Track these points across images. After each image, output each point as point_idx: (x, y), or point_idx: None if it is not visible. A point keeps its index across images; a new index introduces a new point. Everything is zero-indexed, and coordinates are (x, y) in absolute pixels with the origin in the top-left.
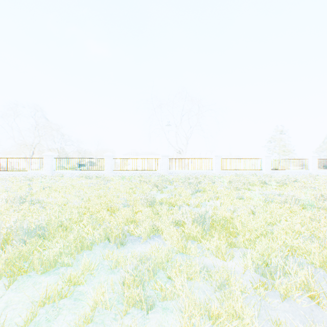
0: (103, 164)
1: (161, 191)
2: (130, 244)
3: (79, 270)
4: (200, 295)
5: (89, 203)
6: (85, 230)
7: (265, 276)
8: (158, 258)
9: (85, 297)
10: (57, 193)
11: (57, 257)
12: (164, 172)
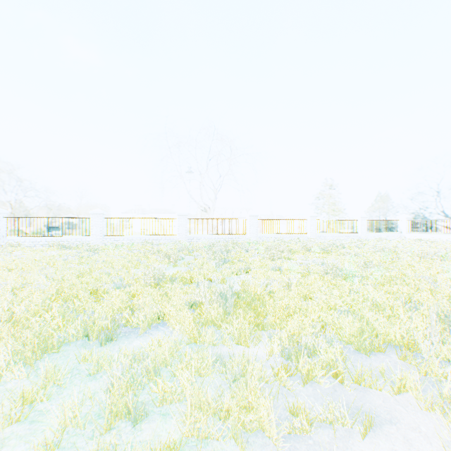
0: (89, 226)
1: (175, 264)
2: (123, 338)
3: (40, 382)
4: (212, 392)
5: (62, 284)
6: (53, 324)
7: (292, 360)
8: (160, 352)
9: (48, 417)
10: (7, 272)
11: (3, 367)
12: (181, 238)
